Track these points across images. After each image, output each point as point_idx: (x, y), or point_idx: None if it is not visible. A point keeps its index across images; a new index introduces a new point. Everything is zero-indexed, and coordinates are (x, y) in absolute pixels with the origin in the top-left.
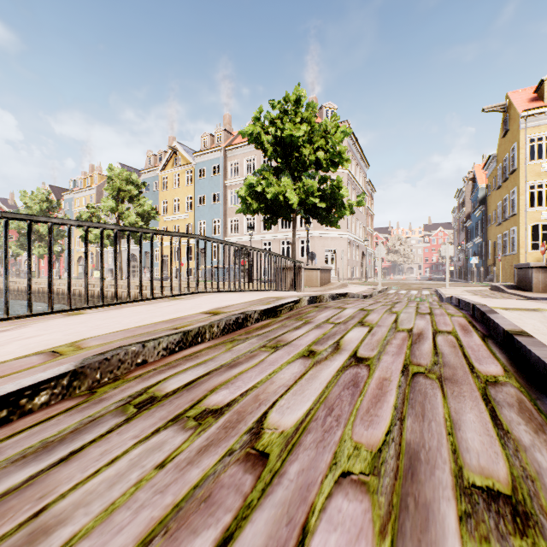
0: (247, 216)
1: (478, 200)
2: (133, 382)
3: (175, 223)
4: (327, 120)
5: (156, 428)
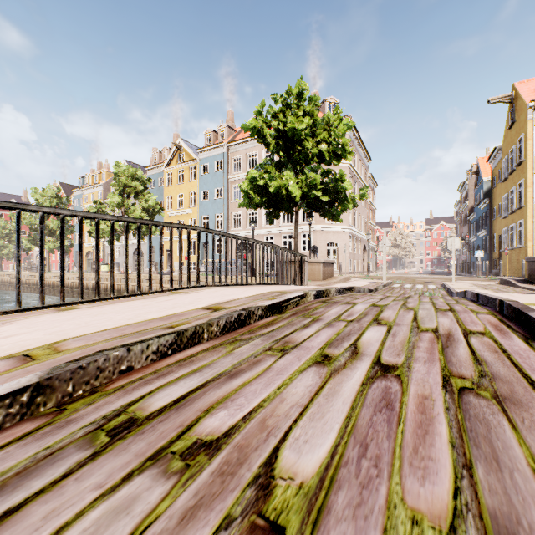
0: (249, 211)
1: (482, 193)
2: (113, 396)
3: (179, 218)
4: (330, 113)
5: (129, 471)
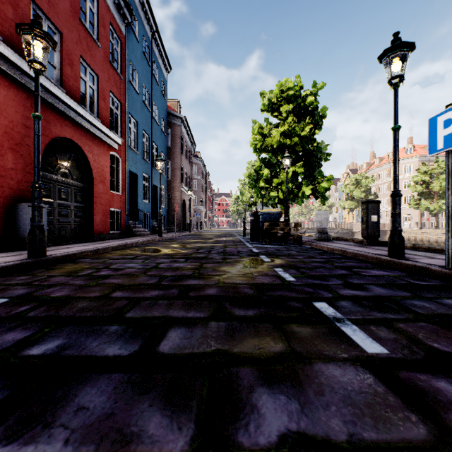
0: None
1: None
2: None
3: None
4: (363, 181)
5: None
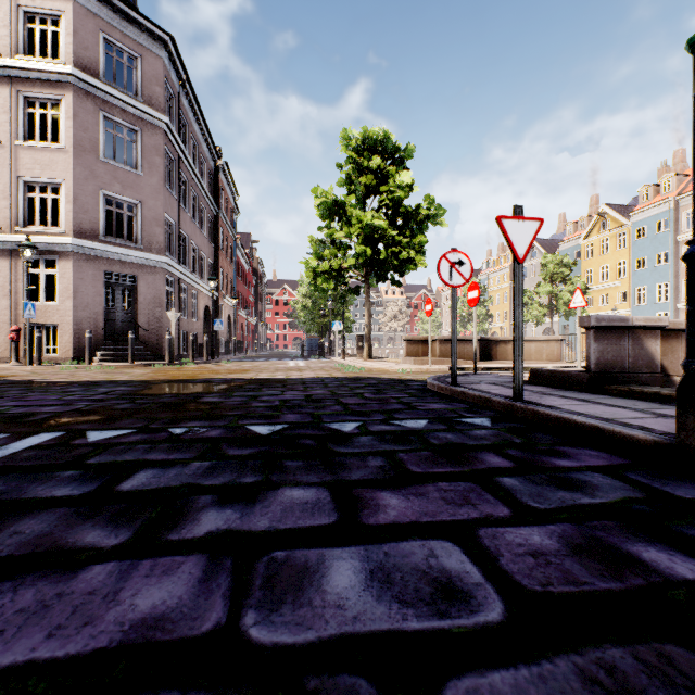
0: None
1: None
2: None
3: (602, 292)
4: None
5: None
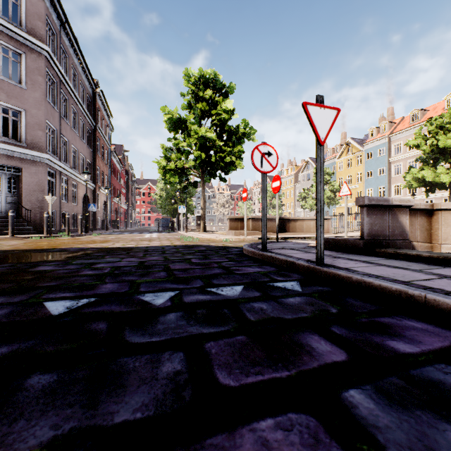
0: None
1: None
2: None
3: None
4: None
5: None
